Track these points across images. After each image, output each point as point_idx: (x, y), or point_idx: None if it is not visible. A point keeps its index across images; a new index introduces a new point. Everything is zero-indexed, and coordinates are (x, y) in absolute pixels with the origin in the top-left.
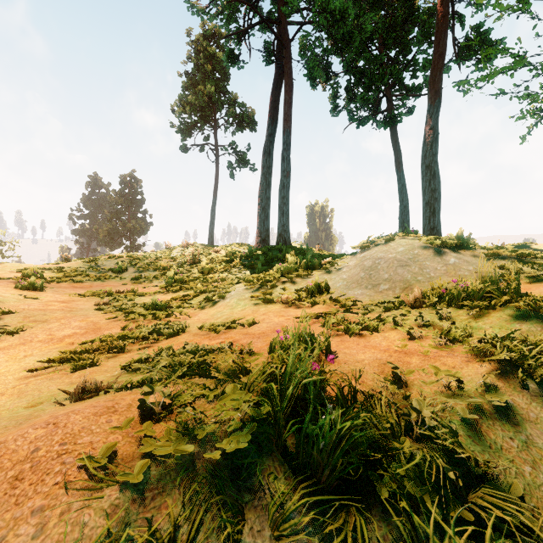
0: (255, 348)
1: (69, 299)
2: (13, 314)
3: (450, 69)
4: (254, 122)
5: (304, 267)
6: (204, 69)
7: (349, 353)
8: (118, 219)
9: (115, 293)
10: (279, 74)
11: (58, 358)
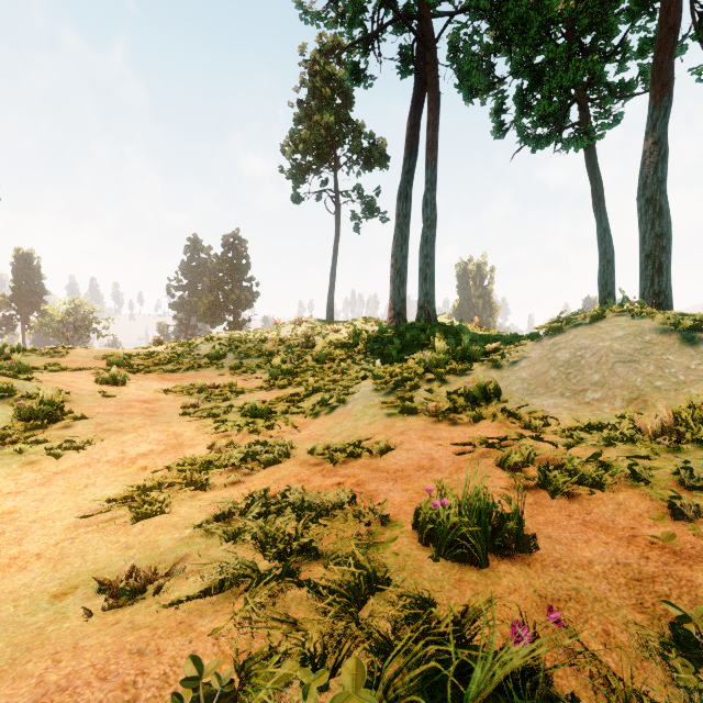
0: (391, 505)
1: (154, 398)
2: (86, 420)
3: (687, 48)
4: (386, 157)
5: (458, 357)
6: (322, 95)
7: (557, 538)
8: (220, 289)
9: (209, 388)
10: (420, 88)
11: (120, 495)
